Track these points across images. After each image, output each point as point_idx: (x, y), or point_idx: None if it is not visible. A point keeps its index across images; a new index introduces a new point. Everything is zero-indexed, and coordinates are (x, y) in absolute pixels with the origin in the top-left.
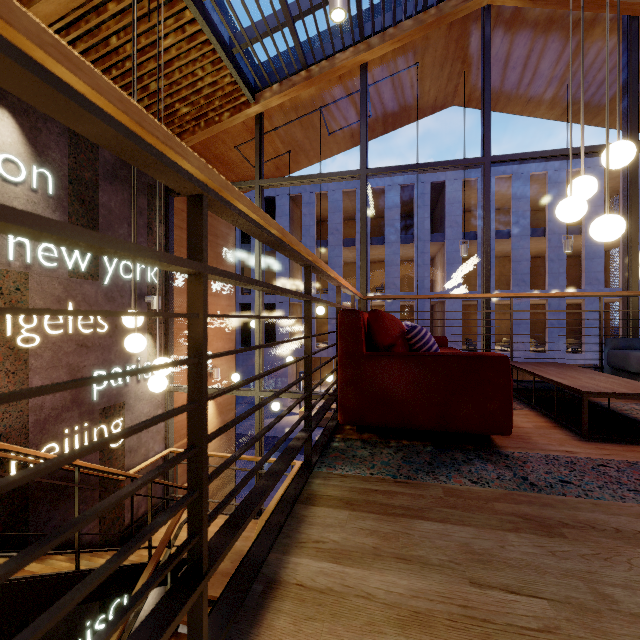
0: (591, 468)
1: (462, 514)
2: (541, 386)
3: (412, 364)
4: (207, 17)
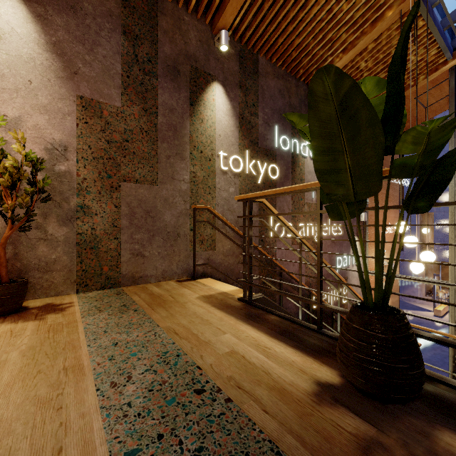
0: None
1: None
2: None
3: None
4: (433, 17)
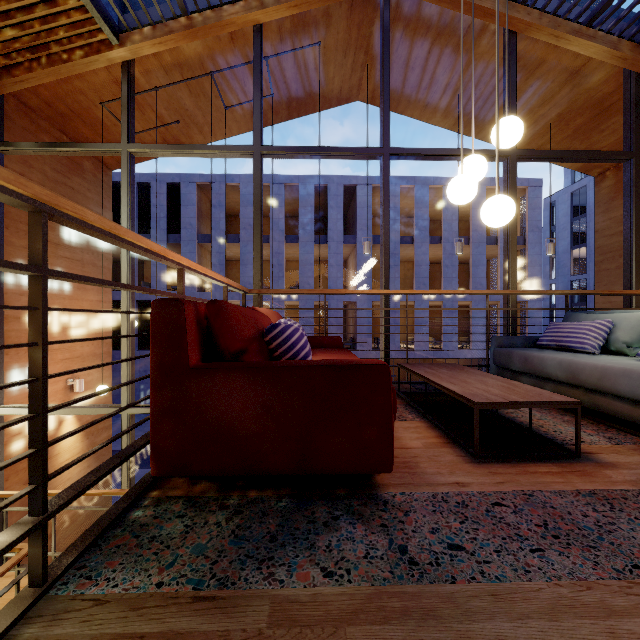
0: (485, 512)
1: None
2: (435, 388)
3: (260, 380)
4: None
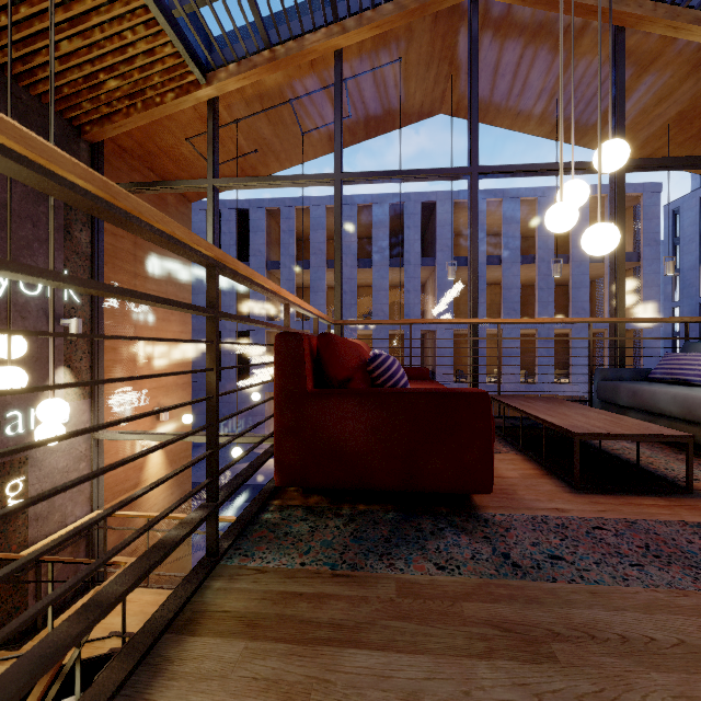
0: (585, 533)
1: (416, 630)
2: (530, 423)
3: (370, 404)
4: None
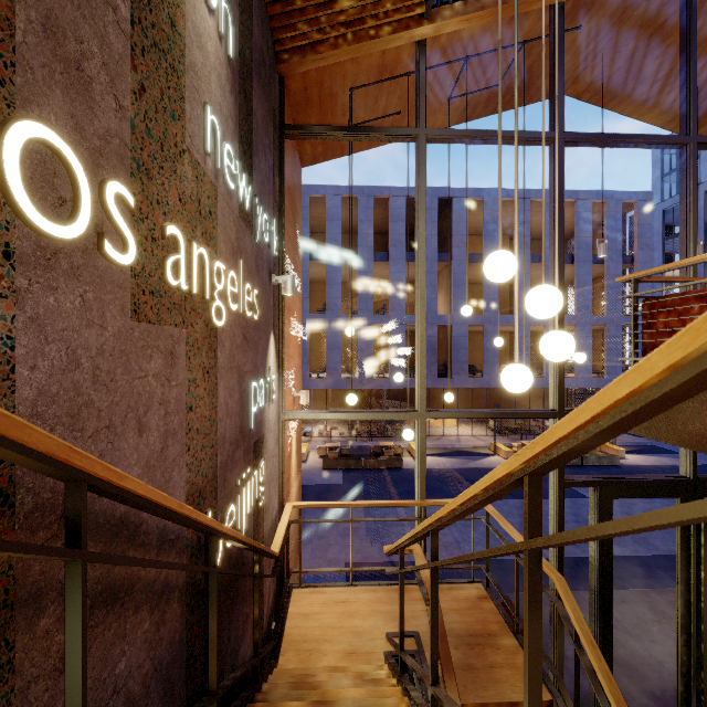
0: None
1: None
2: None
3: None
4: None
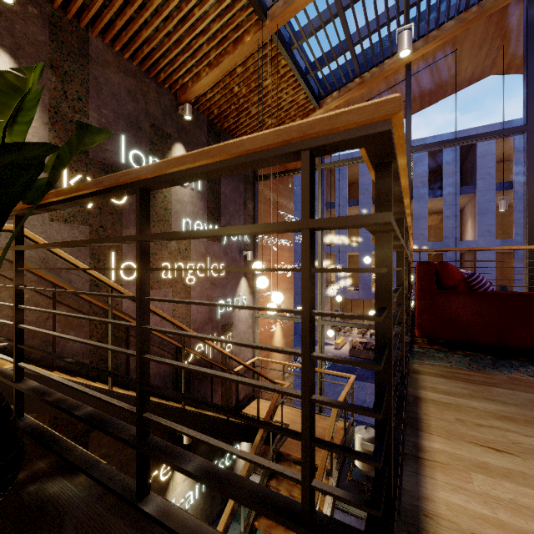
0: None
1: (525, 388)
2: None
3: (475, 299)
4: (294, 60)
